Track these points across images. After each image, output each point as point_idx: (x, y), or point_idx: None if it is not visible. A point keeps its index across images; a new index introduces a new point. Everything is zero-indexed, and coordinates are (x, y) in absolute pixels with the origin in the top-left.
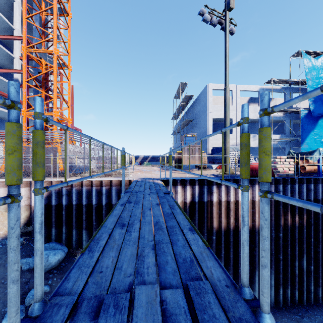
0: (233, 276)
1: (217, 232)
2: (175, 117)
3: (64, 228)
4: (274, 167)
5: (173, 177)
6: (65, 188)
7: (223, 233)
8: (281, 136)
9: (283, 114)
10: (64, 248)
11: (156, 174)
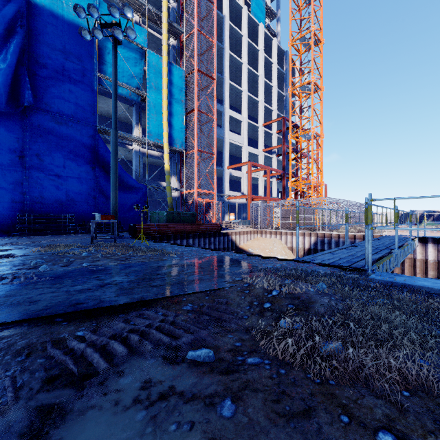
0: None
1: None
2: None
3: None
4: None
5: (438, 236)
6: (327, 238)
7: None
8: None
9: None
10: None
11: (420, 233)
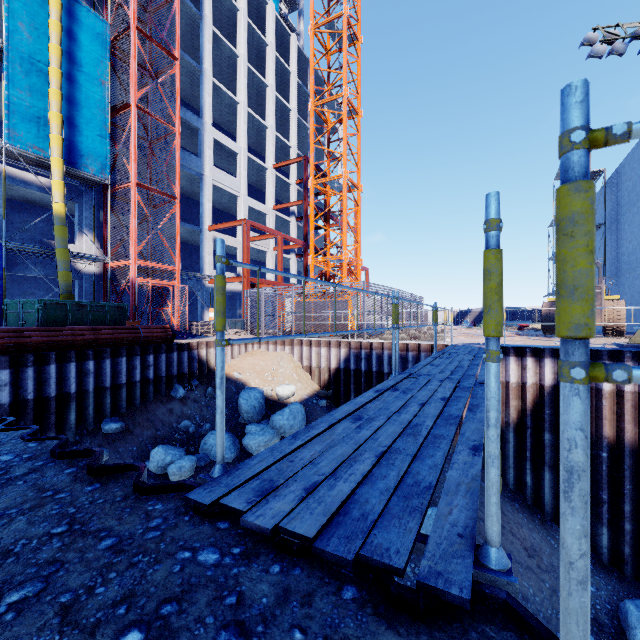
0: None
1: (614, 448)
2: None
3: None
4: None
5: (521, 345)
6: (364, 351)
7: (628, 451)
8: None
9: None
10: None
11: None
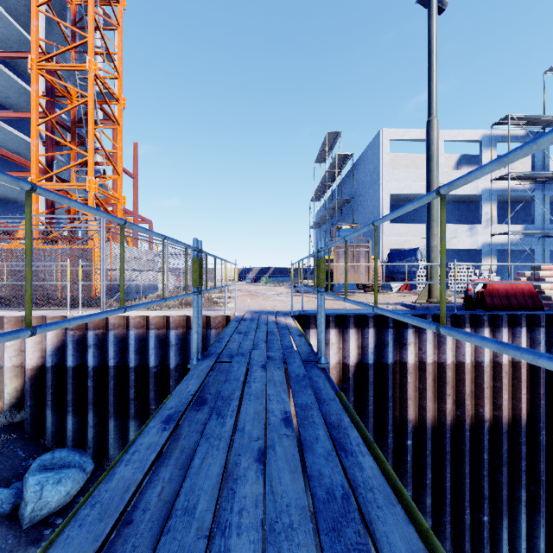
0: (451, 528)
1: (416, 431)
2: (317, 197)
3: (92, 415)
4: (535, 288)
5: None
6: (94, 332)
7: (430, 433)
8: (525, 226)
9: (530, 184)
10: (86, 461)
11: (282, 301)
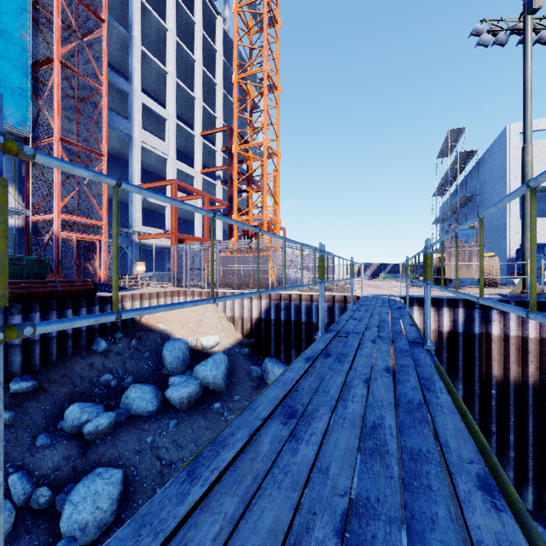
0: (534, 464)
1: (501, 386)
2: (440, 192)
3: (283, 346)
4: None
5: (422, 295)
6: (284, 302)
7: (513, 388)
8: None
9: None
10: (284, 365)
11: (396, 291)
